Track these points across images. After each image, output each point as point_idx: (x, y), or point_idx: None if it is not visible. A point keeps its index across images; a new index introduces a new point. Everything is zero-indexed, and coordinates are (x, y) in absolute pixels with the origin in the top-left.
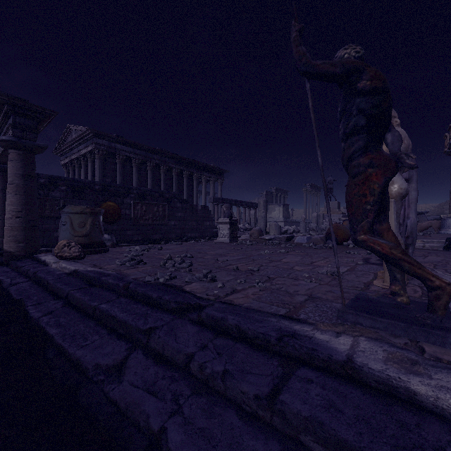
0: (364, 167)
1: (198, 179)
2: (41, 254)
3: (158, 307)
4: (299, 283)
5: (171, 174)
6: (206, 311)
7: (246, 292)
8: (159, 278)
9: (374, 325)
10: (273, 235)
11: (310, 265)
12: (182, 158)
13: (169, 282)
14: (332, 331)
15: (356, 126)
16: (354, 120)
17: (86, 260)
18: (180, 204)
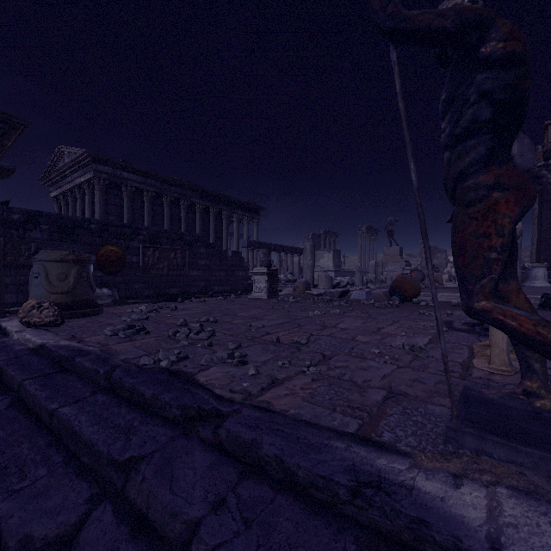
0: (487, 189)
1: (228, 218)
2: (5, 318)
3: (153, 413)
4: (369, 365)
5: (194, 211)
6: (226, 425)
7: (291, 383)
8: (161, 360)
9: (514, 458)
10: (323, 288)
11: (377, 333)
12: (209, 191)
13: (176, 366)
14: (444, 472)
15: (474, 121)
16: (472, 111)
17: (64, 327)
18: (204, 248)
